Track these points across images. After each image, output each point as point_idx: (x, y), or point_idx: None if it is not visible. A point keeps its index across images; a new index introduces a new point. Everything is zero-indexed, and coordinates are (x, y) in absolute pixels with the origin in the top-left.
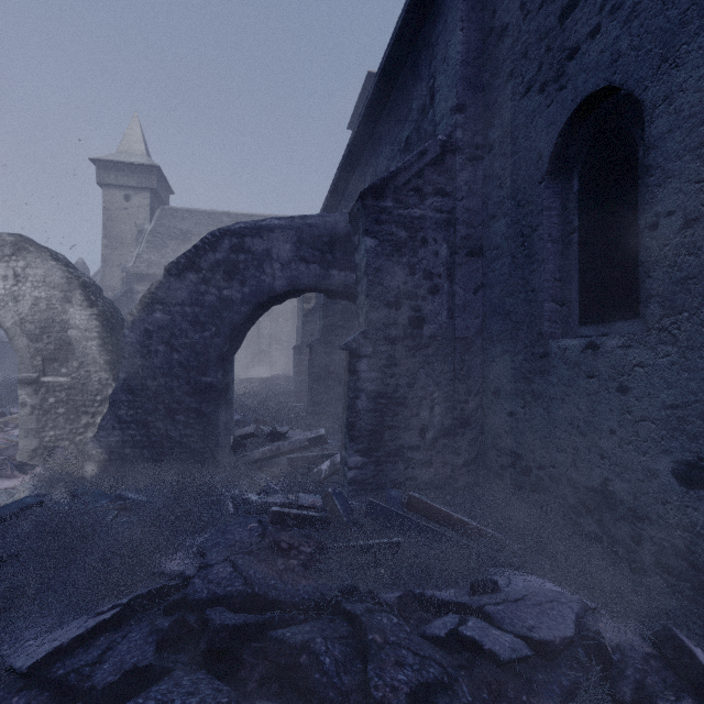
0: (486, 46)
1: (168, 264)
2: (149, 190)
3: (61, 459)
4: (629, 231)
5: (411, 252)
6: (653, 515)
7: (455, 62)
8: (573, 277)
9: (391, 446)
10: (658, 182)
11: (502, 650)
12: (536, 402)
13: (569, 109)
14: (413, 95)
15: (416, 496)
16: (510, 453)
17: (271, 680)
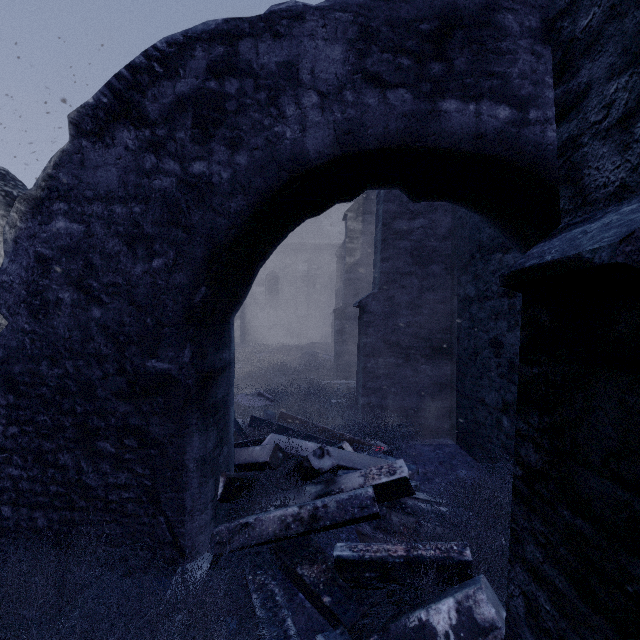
0: None
1: (76, 109)
2: None
3: None
4: None
5: None
6: None
7: None
8: None
9: None
10: None
11: None
12: None
13: None
14: None
15: None
16: None
17: None
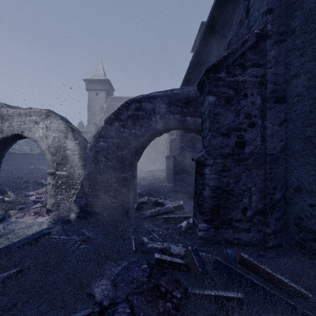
0: None
1: (106, 118)
2: (105, 90)
3: (61, 210)
4: None
5: (237, 102)
6: None
7: None
8: None
9: (224, 218)
10: None
11: None
12: None
13: None
14: (233, 16)
15: (245, 257)
16: (311, 232)
17: None
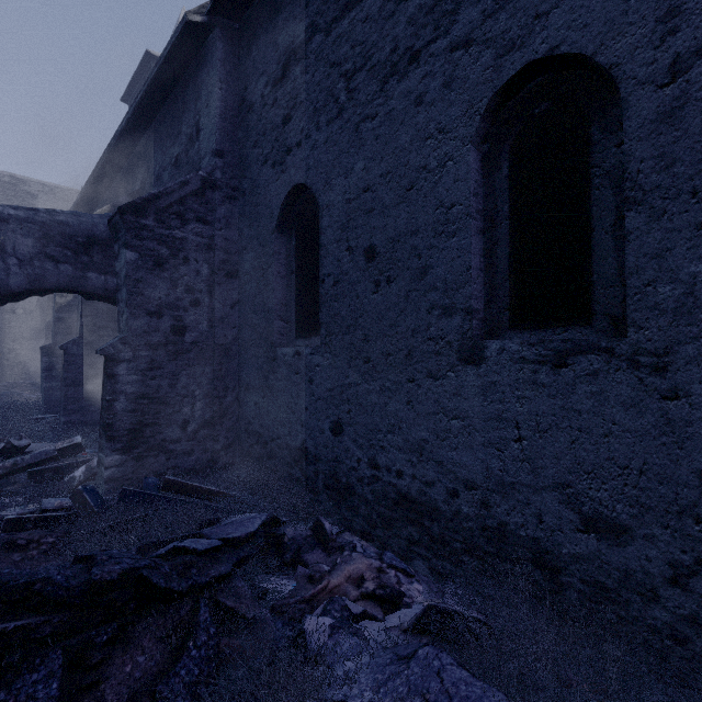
0: (241, 110)
1: None
2: None
3: None
4: (318, 280)
5: (174, 268)
6: (323, 456)
7: (215, 113)
8: (293, 304)
9: (152, 441)
10: (325, 255)
11: (202, 547)
12: (270, 393)
13: (287, 188)
14: (182, 119)
15: (171, 479)
16: (256, 434)
17: (5, 615)
